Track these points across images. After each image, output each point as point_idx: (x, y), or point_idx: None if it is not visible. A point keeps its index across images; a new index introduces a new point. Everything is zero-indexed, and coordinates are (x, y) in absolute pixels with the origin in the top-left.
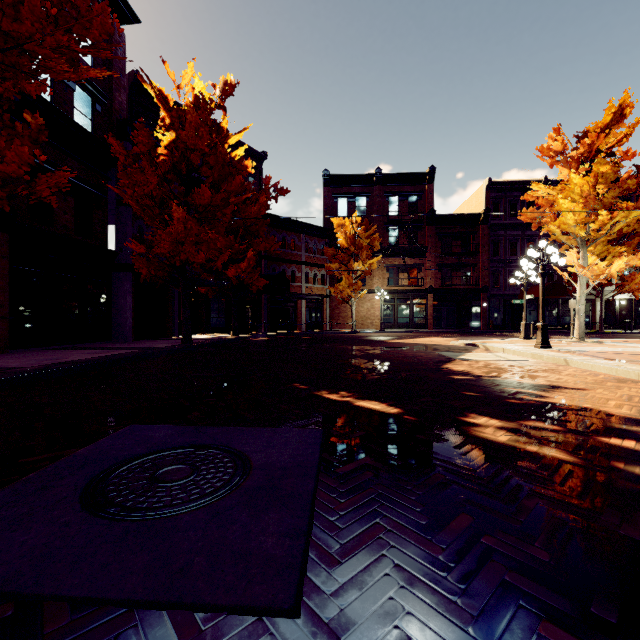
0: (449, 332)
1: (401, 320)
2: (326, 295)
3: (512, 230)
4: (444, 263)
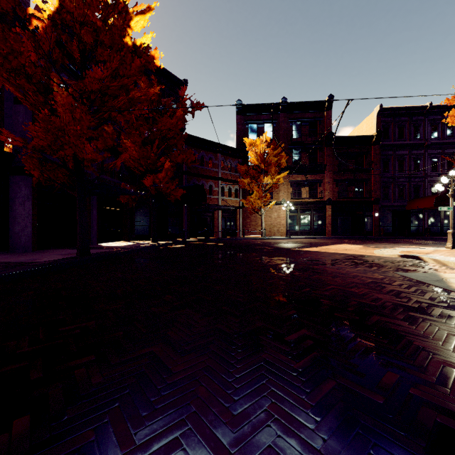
0: (347, 238)
1: (303, 228)
2: (239, 206)
3: (400, 150)
4: (341, 179)
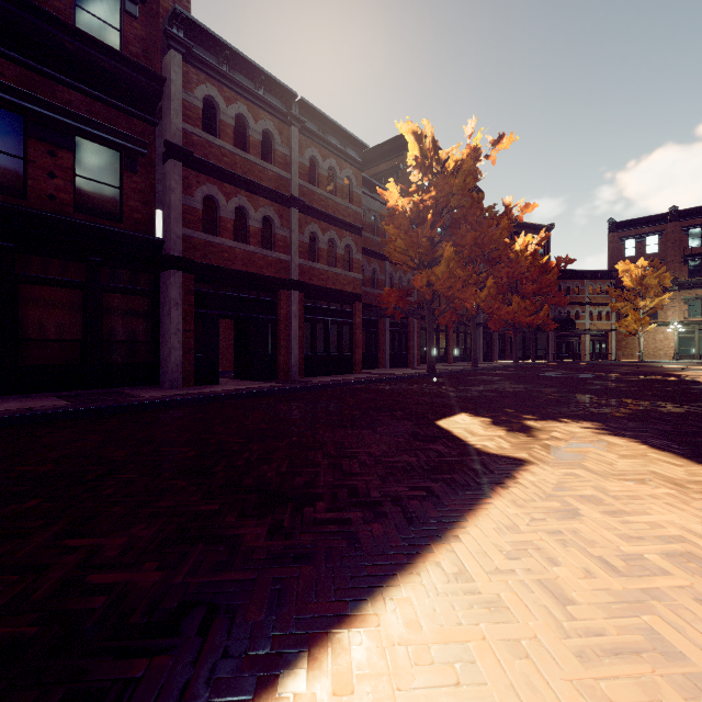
0: None
1: None
2: (611, 329)
3: None
4: None
